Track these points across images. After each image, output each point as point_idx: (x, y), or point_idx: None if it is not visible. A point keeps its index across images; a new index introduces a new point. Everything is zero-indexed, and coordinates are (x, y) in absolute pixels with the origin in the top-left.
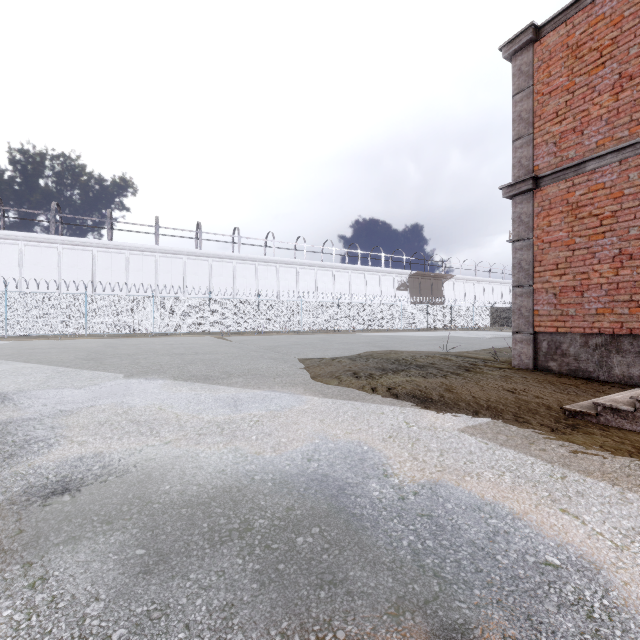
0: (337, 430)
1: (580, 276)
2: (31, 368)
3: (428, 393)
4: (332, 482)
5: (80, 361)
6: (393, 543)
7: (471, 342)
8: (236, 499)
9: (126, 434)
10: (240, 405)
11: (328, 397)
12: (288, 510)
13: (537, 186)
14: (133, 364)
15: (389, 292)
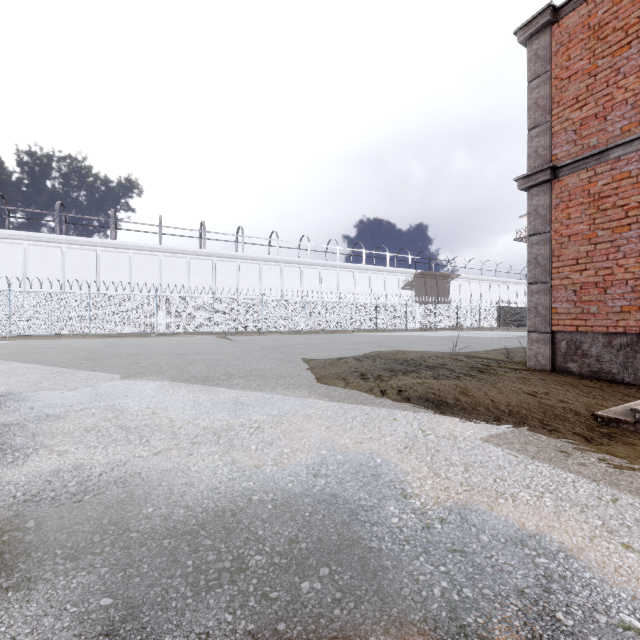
0: (346, 439)
1: (603, 271)
2: (27, 368)
3: (442, 396)
4: (342, 504)
5: (78, 361)
6: (422, 592)
7: (480, 342)
8: (229, 526)
9: (113, 442)
10: (240, 409)
11: (334, 400)
12: (291, 542)
13: (555, 177)
14: (132, 364)
15: (394, 292)
